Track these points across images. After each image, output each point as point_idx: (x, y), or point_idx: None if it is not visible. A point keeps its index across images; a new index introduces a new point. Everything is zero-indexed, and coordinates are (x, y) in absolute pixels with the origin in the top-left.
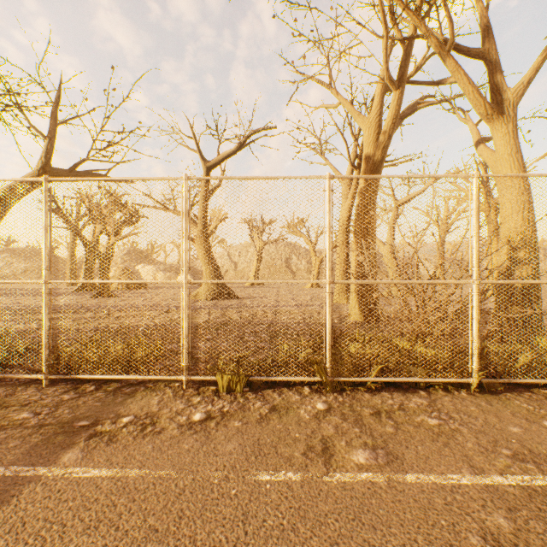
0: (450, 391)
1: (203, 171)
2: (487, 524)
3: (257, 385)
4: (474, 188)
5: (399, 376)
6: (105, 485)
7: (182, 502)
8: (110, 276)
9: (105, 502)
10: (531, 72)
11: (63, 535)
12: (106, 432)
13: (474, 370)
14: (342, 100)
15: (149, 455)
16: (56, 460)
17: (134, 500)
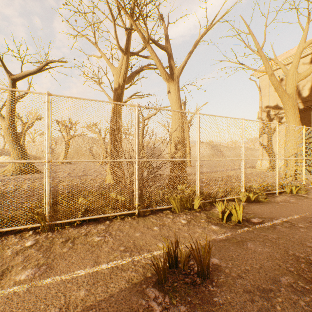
0: (124, 219)
1: (9, 81)
2: (71, 298)
3: None
4: (136, 112)
5: (100, 214)
6: None
7: None
8: None
9: None
10: (183, 63)
11: None
12: None
13: (136, 206)
14: (102, 54)
15: None
16: None
17: None
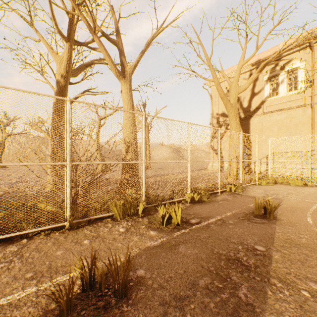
0: (50, 234)
1: None
2: None
3: None
4: (68, 107)
5: (17, 232)
6: None
7: None
8: None
9: None
10: (136, 61)
11: None
12: None
13: (68, 217)
14: (41, 37)
15: None
16: None
17: None
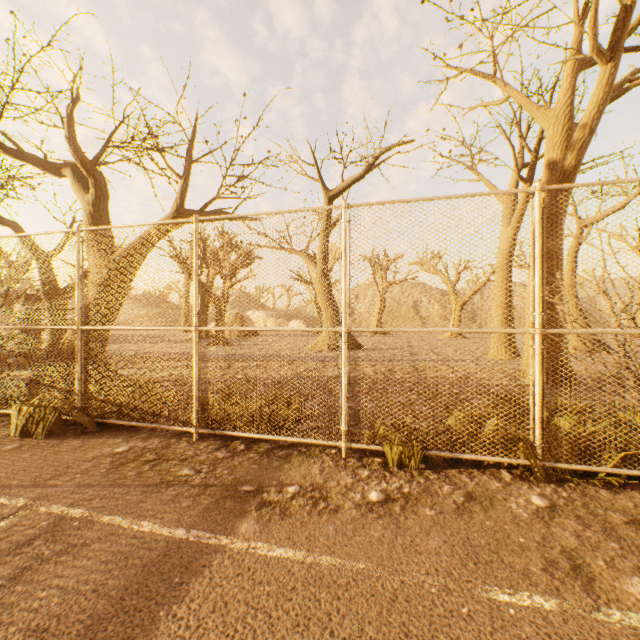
0: None
1: (325, 202)
2: None
3: (436, 462)
4: None
5: None
6: (297, 571)
7: (400, 613)
8: (260, 323)
9: (305, 594)
10: None
11: (272, 628)
12: (275, 502)
13: None
14: (512, 92)
15: (333, 539)
16: (234, 529)
17: (338, 597)
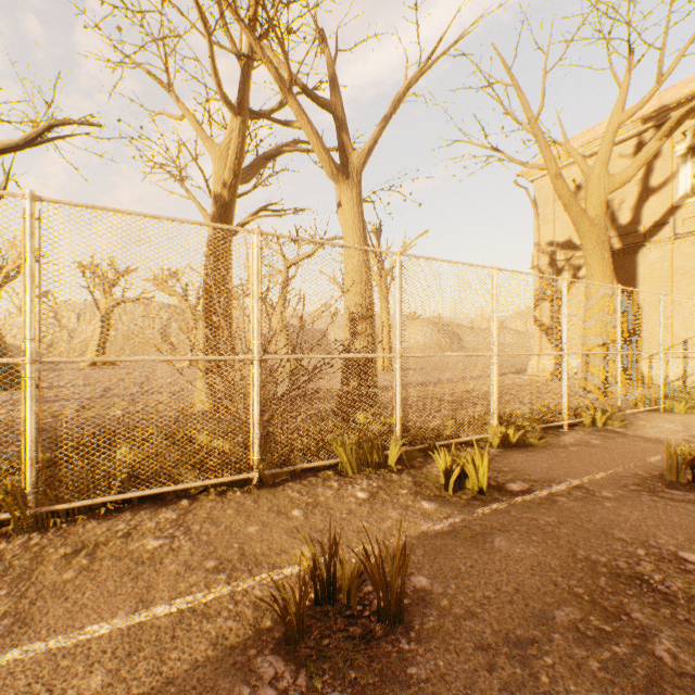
0: (225, 493)
1: None
2: (67, 694)
3: None
4: (256, 246)
5: (169, 484)
6: None
7: None
8: None
9: None
10: (371, 141)
11: None
12: None
13: (256, 462)
14: (185, 112)
15: None
16: None
17: None
